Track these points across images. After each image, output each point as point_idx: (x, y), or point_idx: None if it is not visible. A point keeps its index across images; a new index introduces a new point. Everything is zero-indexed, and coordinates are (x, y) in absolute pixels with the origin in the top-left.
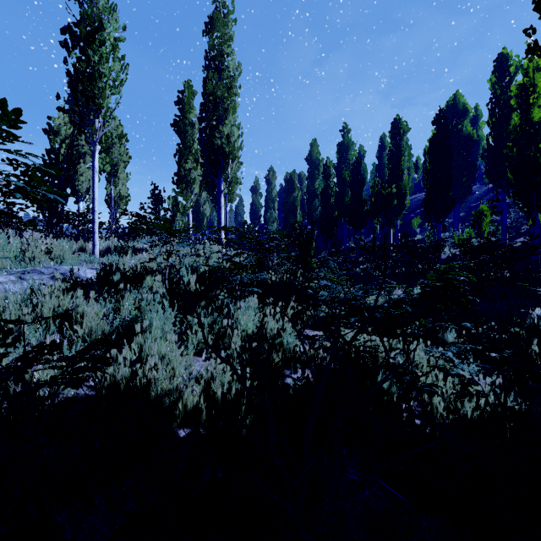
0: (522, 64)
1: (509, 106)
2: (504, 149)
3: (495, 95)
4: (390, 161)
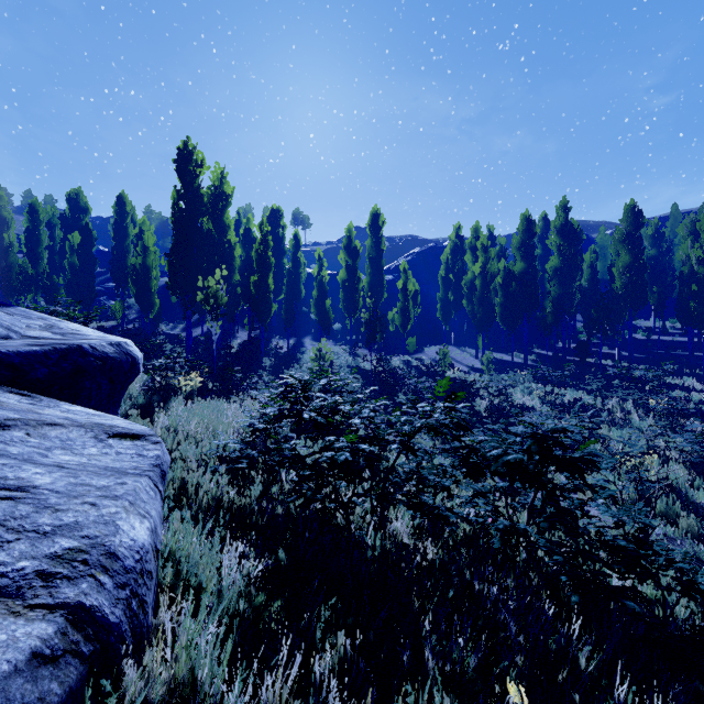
0: (139, 220)
1: (127, 234)
2: (124, 262)
3: (119, 222)
4: (31, 240)
